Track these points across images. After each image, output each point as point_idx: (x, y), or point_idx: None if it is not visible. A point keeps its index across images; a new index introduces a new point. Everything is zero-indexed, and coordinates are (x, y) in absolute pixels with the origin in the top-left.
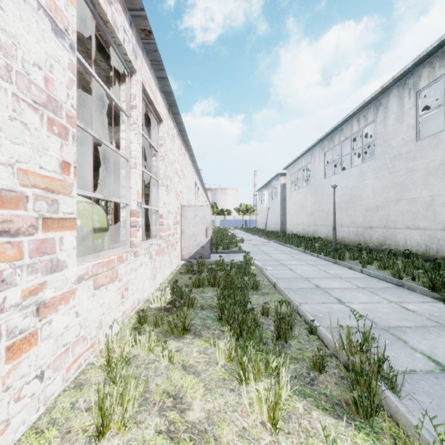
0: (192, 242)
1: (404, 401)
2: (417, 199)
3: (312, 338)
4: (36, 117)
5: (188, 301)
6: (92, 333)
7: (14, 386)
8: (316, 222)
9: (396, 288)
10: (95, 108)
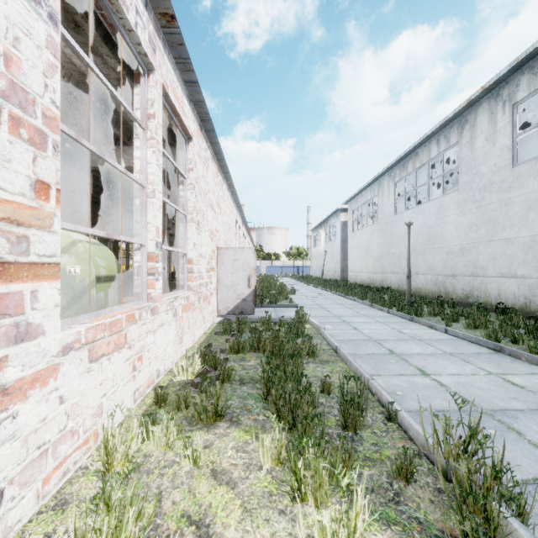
0: (231, 293)
1: (535, 532)
2: (514, 240)
3: (391, 427)
4: None
5: (223, 373)
6: (87, 423)
7: None
8: (384, 269)
9: (494, 354)
10: (106, 123)
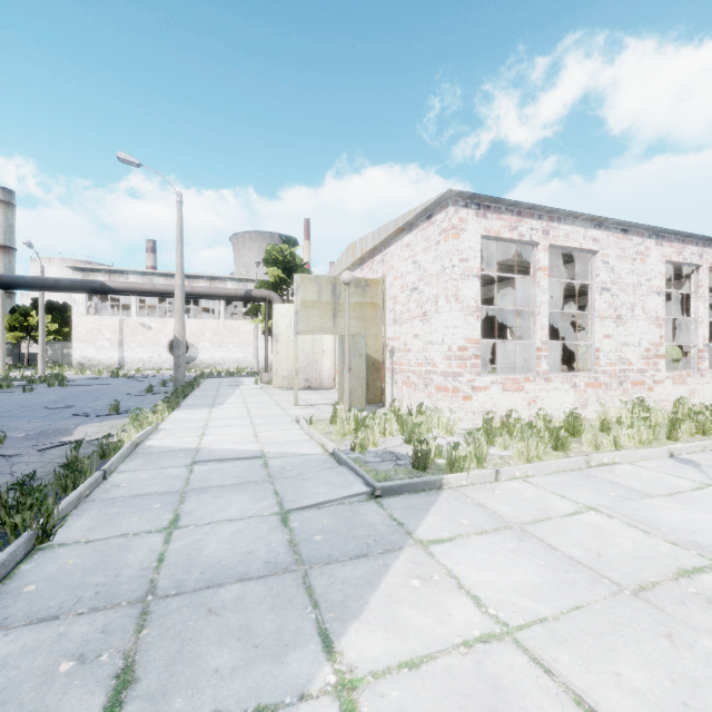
0: None
1: None
2: None
3: None
4: (653, 326)
5: None
6: (671, 401)
7: (648, 399)
8: None
9: None
10: (673, 273)
